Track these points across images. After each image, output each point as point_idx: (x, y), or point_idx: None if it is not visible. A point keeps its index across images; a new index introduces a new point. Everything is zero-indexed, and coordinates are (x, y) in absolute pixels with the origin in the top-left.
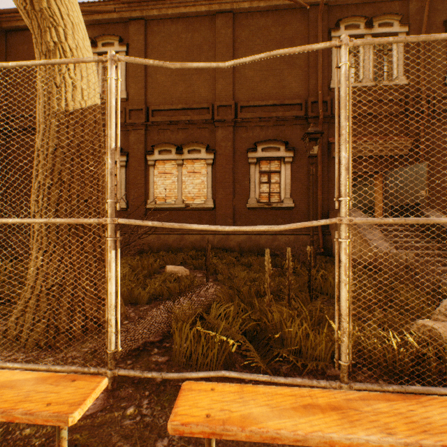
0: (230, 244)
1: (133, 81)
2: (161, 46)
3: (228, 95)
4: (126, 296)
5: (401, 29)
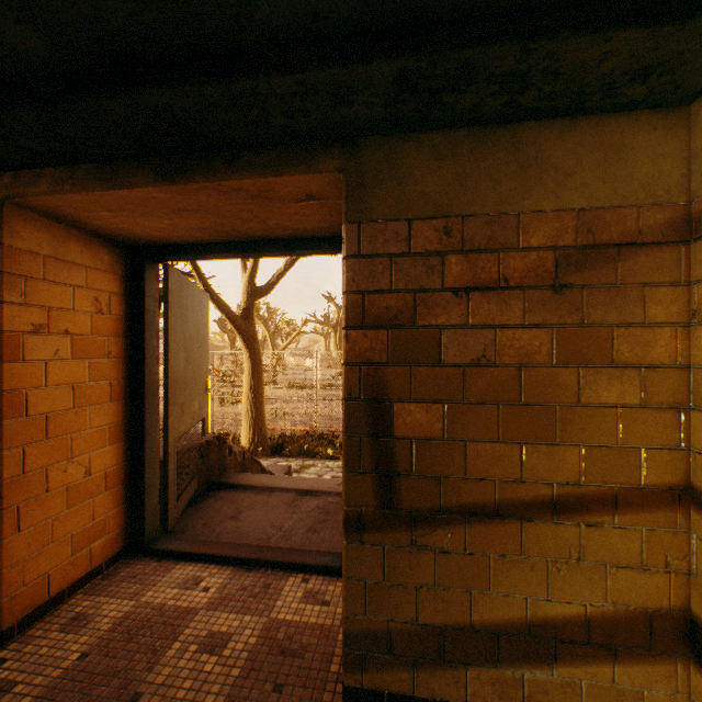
0: None
1: None
2: None
3: None
4: None
5: None
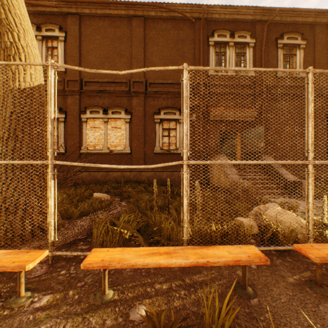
0: (142, 178)
1: (70, 59)
2: (92, 35)
3: (140, 74)
4: (63, 213)
5: (251, 41)
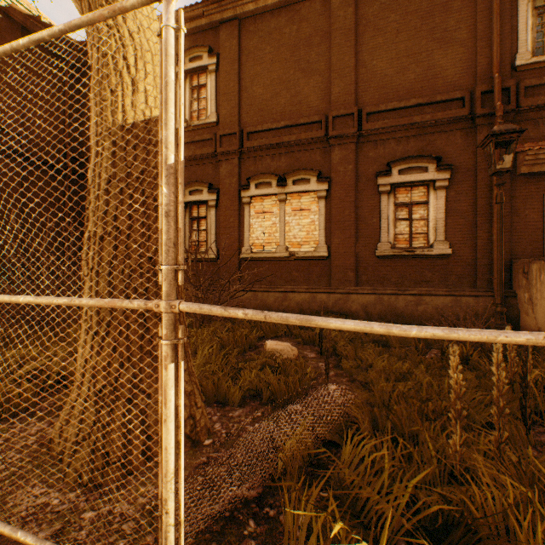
0: (352, 307)
1: (224, 99)
2: (258, 49)
3: (347, 100)
4: (210, 391)
5: None
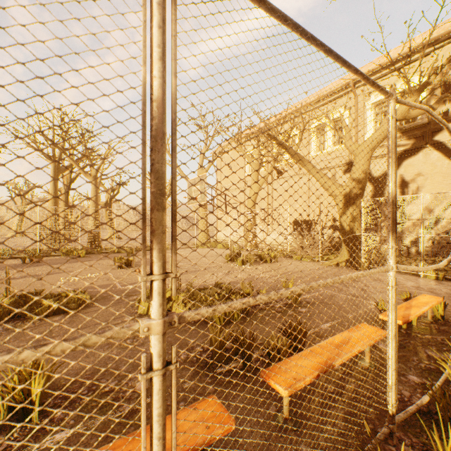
0: None
1: None
2: None
3: None
4: None
5: None
